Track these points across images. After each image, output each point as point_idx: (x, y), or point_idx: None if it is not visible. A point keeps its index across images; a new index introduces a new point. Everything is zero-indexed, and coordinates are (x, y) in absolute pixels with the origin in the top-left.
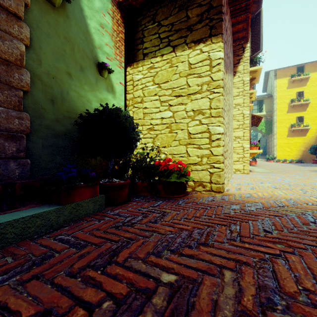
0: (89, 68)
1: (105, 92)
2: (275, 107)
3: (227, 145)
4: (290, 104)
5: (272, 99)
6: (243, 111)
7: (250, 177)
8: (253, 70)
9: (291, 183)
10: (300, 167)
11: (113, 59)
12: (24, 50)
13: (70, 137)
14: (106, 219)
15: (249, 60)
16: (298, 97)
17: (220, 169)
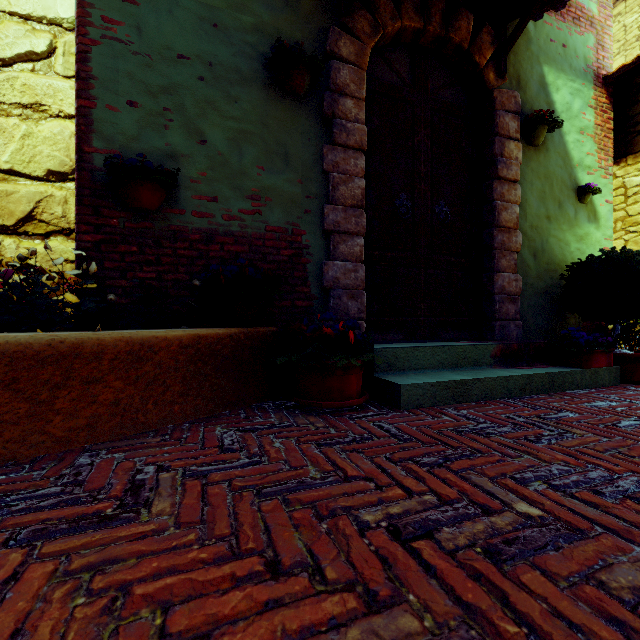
0: (567, 199)
1: (585, 224)
2: None
3: None
4: None
5: None
6: None
7: None
8: None
9: None
10: None
11: (596, 170)
12: (518, 212)
13: (548, 295)
14: (638, 392)
15: None
16: None
17: None
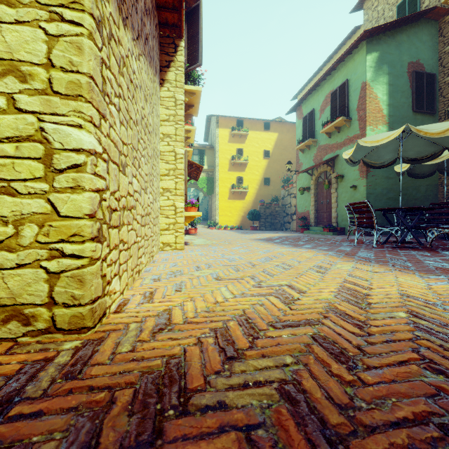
0: None
1: None
2: (217, 161)
3: (131, 196)
4: (232, 161)
5: (214, 151)
6: (175, 147)
7: (184, 255)
8: (190, 89)
9: (238, 262)
10: (241, 235)
11: None
12: None
13: None
14: None
15: (184, 68)
16: (238, 155)
17: (83, 260)
